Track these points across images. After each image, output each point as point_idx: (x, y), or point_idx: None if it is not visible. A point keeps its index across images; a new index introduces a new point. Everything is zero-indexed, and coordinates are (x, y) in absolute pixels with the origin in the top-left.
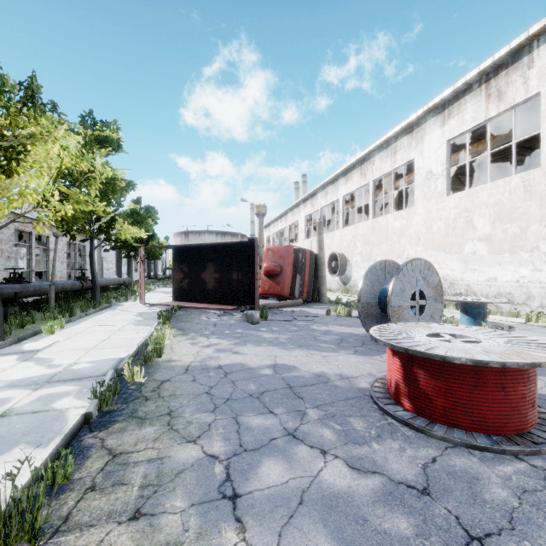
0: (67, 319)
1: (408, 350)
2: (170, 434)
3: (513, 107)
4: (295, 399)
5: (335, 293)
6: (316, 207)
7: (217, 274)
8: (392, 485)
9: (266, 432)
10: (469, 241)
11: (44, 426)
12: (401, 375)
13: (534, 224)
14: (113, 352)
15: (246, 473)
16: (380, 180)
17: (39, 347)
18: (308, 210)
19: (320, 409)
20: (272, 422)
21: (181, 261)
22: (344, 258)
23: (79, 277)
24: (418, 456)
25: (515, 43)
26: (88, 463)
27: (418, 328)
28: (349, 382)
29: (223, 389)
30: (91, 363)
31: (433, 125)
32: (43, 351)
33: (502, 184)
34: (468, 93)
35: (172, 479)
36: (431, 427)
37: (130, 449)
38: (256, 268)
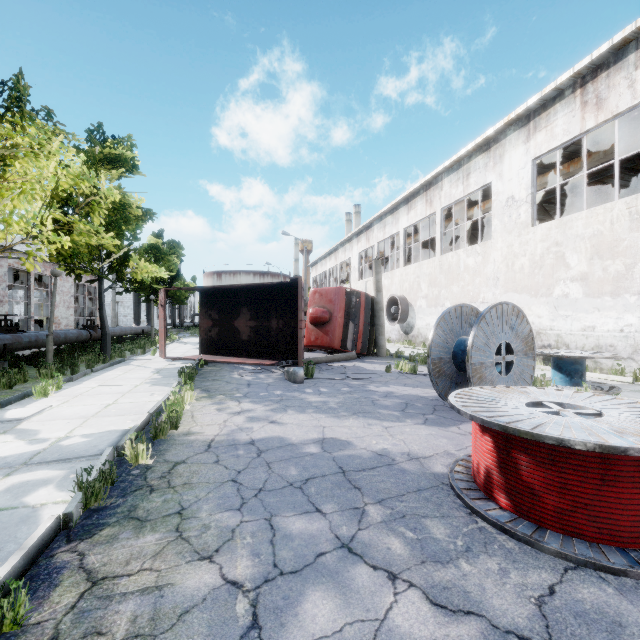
0: (67, 377)
1: (507, 428)
2: (177, 546)
3: (615, 116)
4: (350, 490)
5: (395, 344)
6: (371, 242)
7: (253, 321)
8: (497, 636)
9: (311, 542)
10: (560, 281)
11: (6, 532)
12: (494, 460)
13: None
14: (118, 422)
15: (281, 613)
16: (448, 209)
17: (25, 415)
18: (362, 245)
19: (384, 505)
20: (319, 527)
21: (209, 306)
22: (405, 302)
23: (87, 325)
24: (528, 584)
25: (619, 38)
26: (54, 596)
27: (511, 393)
28: (420, 465)
29: (255, 475)
30: (87, 436)
31: (515, 141)
32: (29, 419)
33: (601, 212)
34: (559, 101)
35: (173, 624)
36: (540, 536)
37: (119, 571)
38: (300, 314)
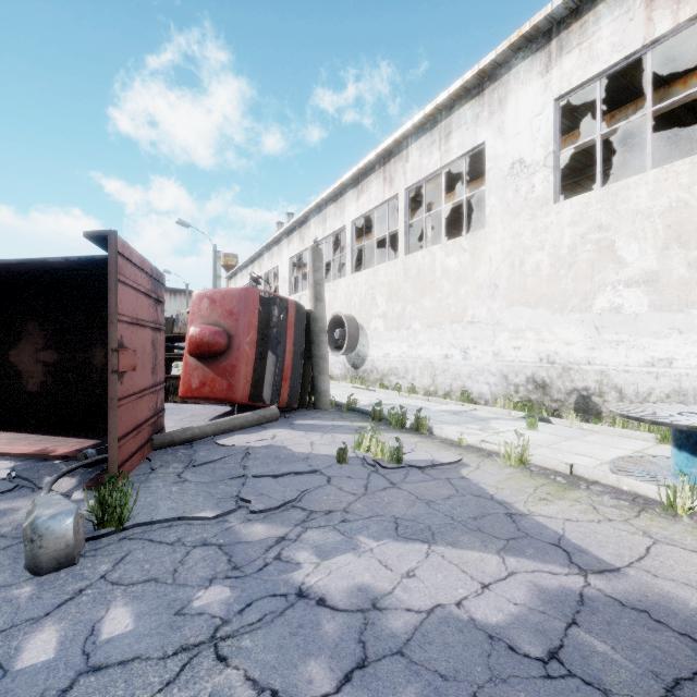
0: None
1: None
2: None
3: None
4: None
5: (340, 382)
6: (307, 242)
7: (52, 352)
8: None
9: None
10: (606, 286)
11: None
12: None
13: None
14: None
15: None
16: (411, 197)
17: None
18: (295, 247)
19: None
20: None
21: None
22: (354, 323)
23: None
24: None
25: None
26: None
27: None
28: None
29: None
30: None
31: (526, 74)
32: None
33: (686, 169)
34: None
35: None
36: None
37: None
38: (112, 333)
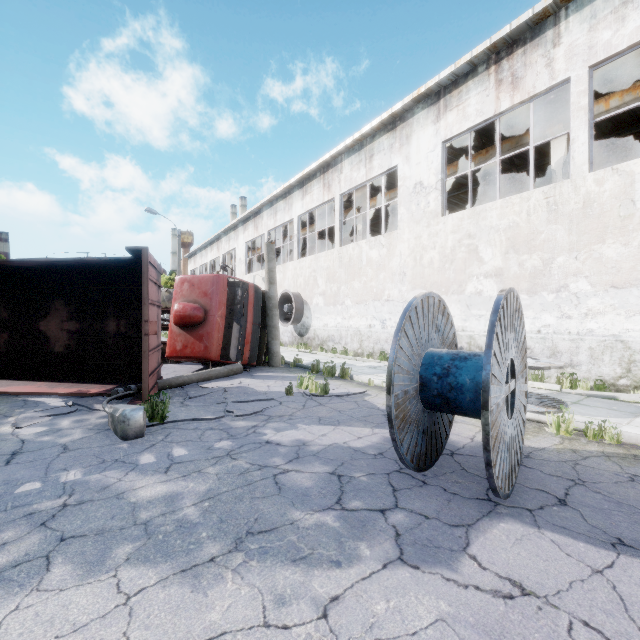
0: None
1: None
2: None
3: (531, 98)
4: None
5: (289, 347)
6: (260, 230)
7: (75, 322)
8: None
9: None
10: (473, 277)
11: None
12: None
13: (561, 255)
14: None
15: None
16: (346, 198)
17: None
18: (250, 234)
19: None
20: None
21: None
22: (300, 299)
23: None
24: None
25: (541, 7)
26: None
27: None
28: None
29: None
30: None
31: (424, 120)
32: None
33: (517, 201)
34: (472, 77)
35: None
36: None
37: None
38: (145, 310)
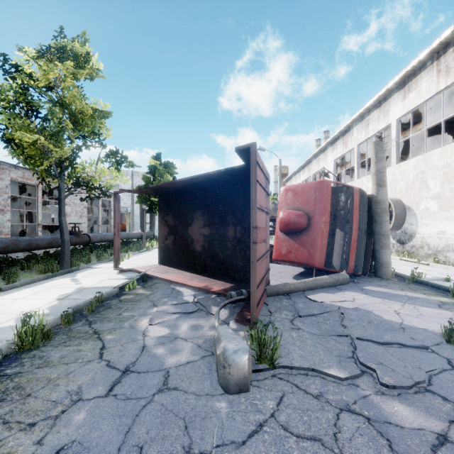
0: None
1: None
2: None
3: None
4: None
5: None
6: (350, 146)
7: (207, 228)
8: None
9: None
10: None
11: None
12: None
13: None
14: None
15: None
16: None
17: None
18: (338, 151)
19: None
20: None
21: (166, 211)
22: (400, 205)
23: (70, 232)
24: None
25: None
26: None
27: None
28: None
29: None
30: None
31: None
32: None
33: None
34: None
35: None
36: None
37: None
38: (253, 215)
